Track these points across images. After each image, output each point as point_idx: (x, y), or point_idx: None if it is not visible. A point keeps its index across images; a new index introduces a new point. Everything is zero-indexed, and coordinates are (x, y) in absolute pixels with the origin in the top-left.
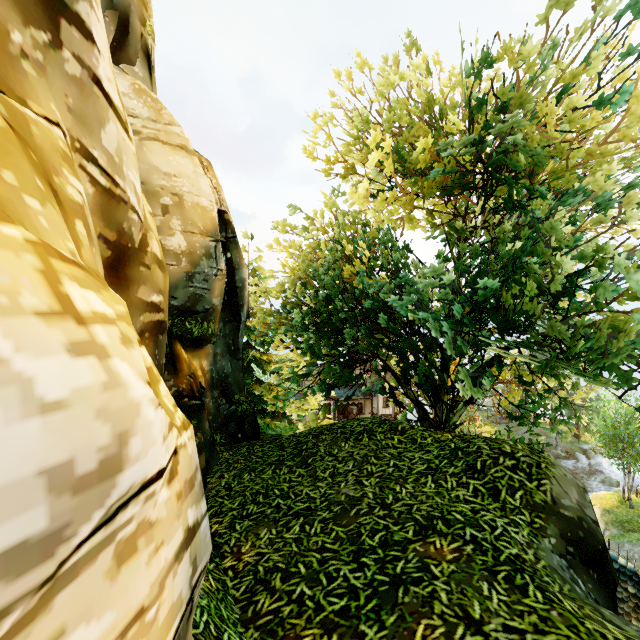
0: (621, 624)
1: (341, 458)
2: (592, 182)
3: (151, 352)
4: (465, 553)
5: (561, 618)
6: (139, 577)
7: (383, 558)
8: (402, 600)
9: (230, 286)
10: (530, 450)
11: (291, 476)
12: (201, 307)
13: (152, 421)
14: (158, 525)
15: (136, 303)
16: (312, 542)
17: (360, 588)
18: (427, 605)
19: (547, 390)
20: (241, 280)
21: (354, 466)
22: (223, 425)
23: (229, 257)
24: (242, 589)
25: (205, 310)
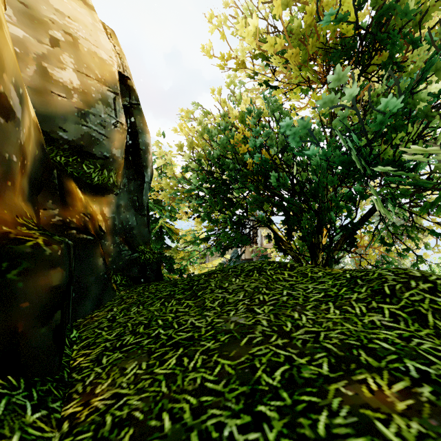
0: None
1: (231, 290)
2: None
3: None
4: (424, 399)
5: None
6: None
7: (291, 407)
8: None
9: (134, 148)
10: (440, 275)
11: (178, 307)
12: (98, 152)
13: None
14: None
15: None
16: (188, 380)
17: None
18: None
19: (403, 249)
20: (144, 144)
21: (245, 296)
22: (124, 268)
23: (133, 121)
24: None
25: (104, 157)
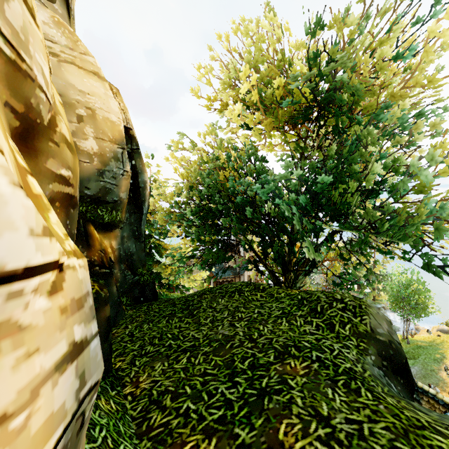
0: (426, 411)
1: (219, 309)
2: (392, 112)
3: (62, 221)
4: (313, 369)
5: (387, 410)
6: (0, 381)
7: (252, 377)
8: (267, 406)
9: (134, 186)
10: (353, 297)
11: (180, 324)
12: (110, 198)
13: (6, 197)
14: (31, 331)
15: (45, 172)
16: (196, 369)
17: (234, 400)
18: (287, 409)
19: (359, 264)
20: (143, 182)
21: (228, 314)
22: (128, 290)
23: (134, 164)
24: (138, 409)
25: (114, 201)
